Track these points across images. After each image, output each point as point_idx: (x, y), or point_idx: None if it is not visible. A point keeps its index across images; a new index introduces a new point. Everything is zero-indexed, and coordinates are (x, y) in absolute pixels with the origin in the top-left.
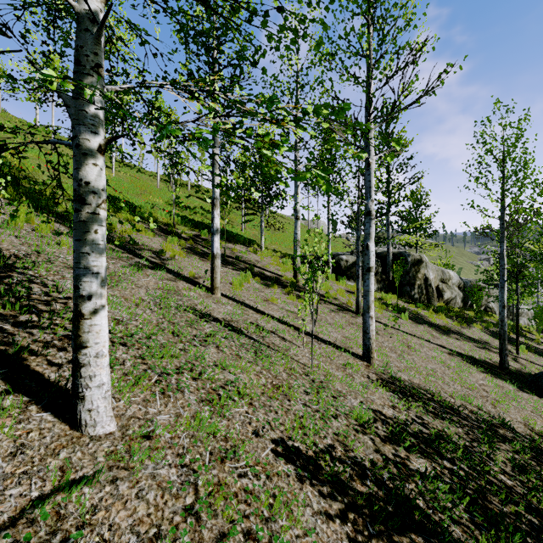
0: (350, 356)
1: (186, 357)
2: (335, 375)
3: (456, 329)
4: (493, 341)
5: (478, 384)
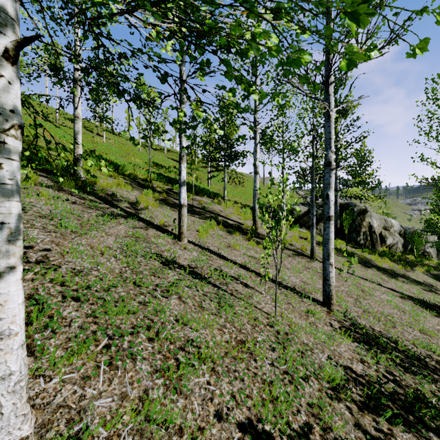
0: (311, 302)
1: (144, 312)
2: (299, 324)
3: (401, 272)
4: (437, 284)
5: (435, 330)
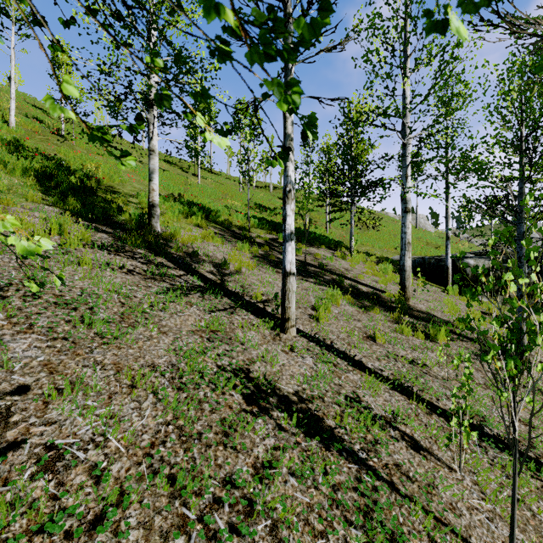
0: None
1: None
2: None
3: None
4: None
5: None
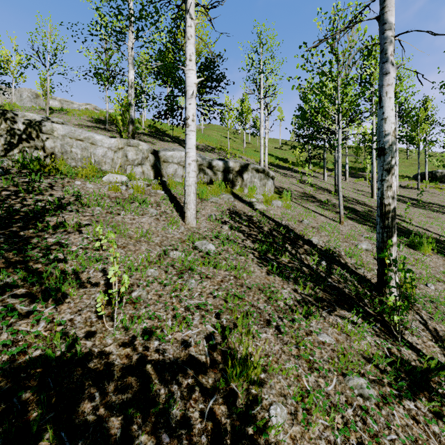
0: None
1: None
2: None
3: None
4: None
5: None
